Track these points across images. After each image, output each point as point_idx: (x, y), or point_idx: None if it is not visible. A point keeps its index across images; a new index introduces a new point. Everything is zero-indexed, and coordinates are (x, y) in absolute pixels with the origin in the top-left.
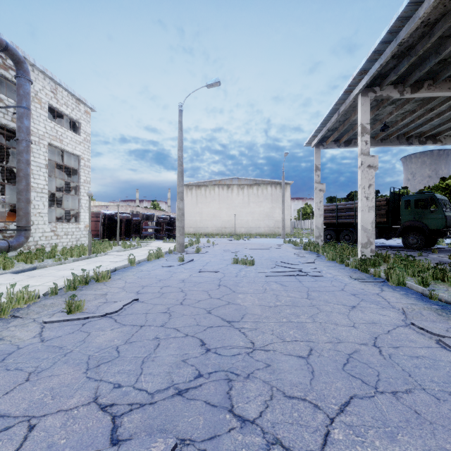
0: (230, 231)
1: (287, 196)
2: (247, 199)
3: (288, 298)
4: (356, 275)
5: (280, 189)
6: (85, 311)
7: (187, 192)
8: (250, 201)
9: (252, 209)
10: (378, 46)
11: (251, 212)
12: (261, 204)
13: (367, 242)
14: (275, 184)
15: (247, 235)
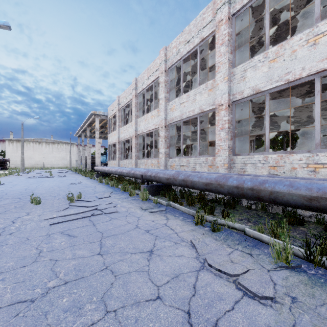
0: (41, 166)
1: (74, 150)
2: (52, 150)
3: (56, 174)
4: (73, 172)
5: (71, 146)
6: (20, 175)
7: (9, 143)
8: (53, 151)
9: (55, 155)
10: (80, 128)
11: (54, 156)
12: (60, 153)
13: (83, 167)
14: (68, 144)
15: (52, 168)
